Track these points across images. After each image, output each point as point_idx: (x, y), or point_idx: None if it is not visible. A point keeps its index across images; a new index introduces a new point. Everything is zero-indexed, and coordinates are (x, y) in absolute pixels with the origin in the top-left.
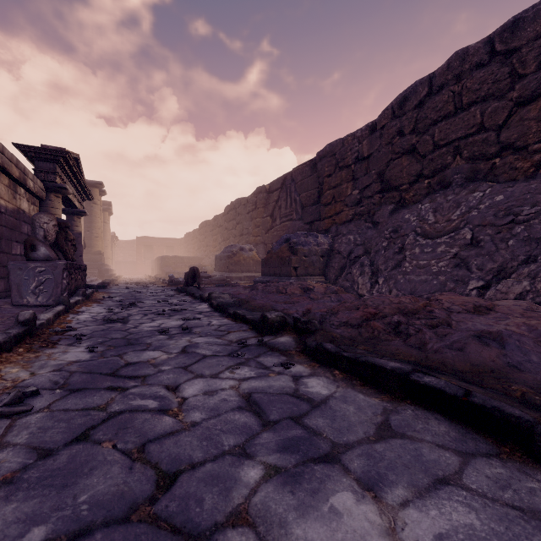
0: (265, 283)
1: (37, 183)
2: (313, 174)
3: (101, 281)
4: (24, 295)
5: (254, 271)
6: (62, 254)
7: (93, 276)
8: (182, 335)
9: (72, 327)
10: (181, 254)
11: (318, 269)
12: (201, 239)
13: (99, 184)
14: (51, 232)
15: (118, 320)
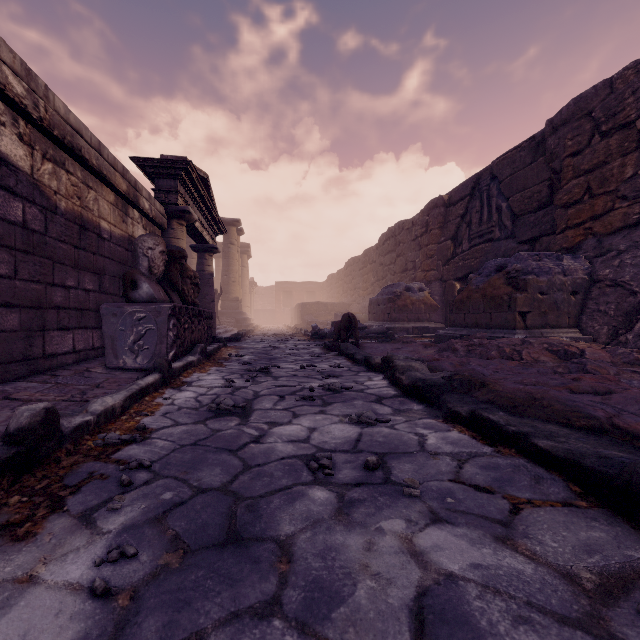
0: (461, 339)
1: (155, 206)
2: (536, 160)
3: (236, 331)
4: (120, 353)
5: (427, 320)
6: (180, 296)
7: (229, 326)
8: (372, 496)
9: (147, 427)
10: (323, 300)
11: (565, 315)
12: (347, 281)
13: (236, 222)
14: (157, 262)
15: (234, 410)
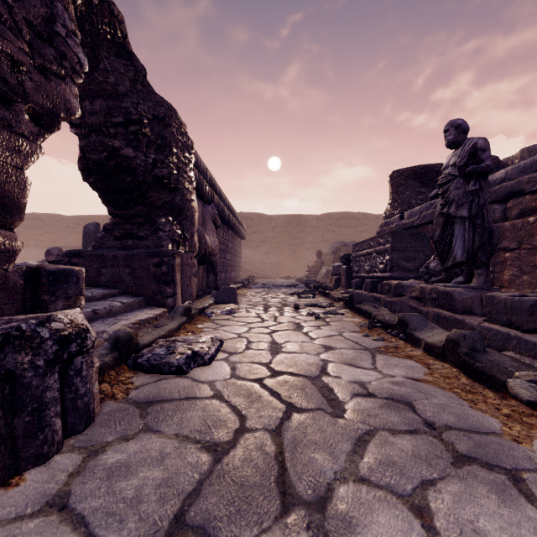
0: None
1: None
2: None
3: None
4: None
5: None
6: None
7: None
8: None
9: None
10: None
11: None
12: None
13: None
14: None
15: None
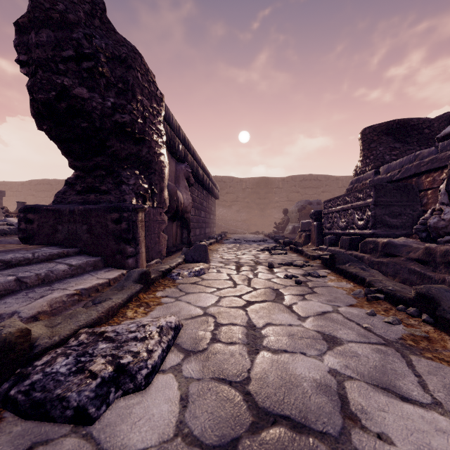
0: None
1: None
2: None
3: None
4: None
5: None
6: None
7: None
8: None
9: None
10: None
11: None
12: None
13: None
14: None
15: None
